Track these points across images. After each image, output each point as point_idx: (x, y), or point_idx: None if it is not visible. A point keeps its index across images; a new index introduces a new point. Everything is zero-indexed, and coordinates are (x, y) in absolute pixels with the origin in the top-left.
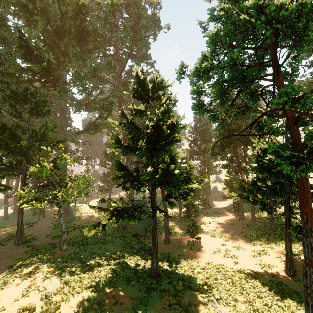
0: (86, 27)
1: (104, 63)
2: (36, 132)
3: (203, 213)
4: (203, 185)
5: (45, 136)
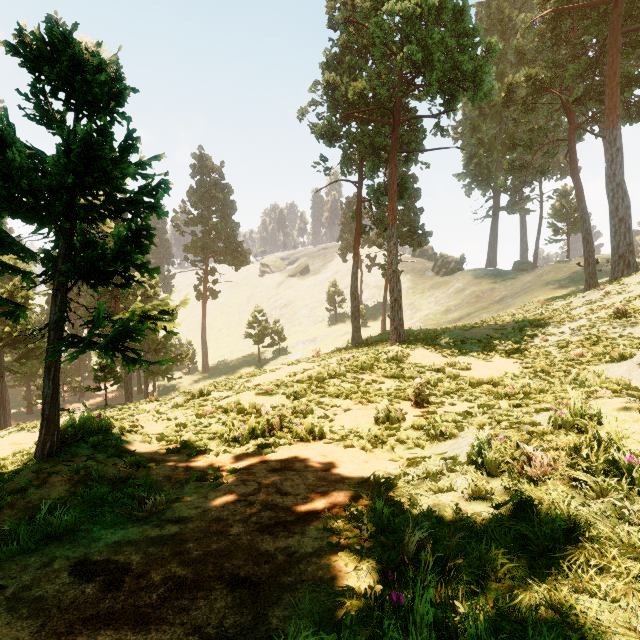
0: None
1: None
2: None
3: (73, 402)
4: (75, 365)
5: None
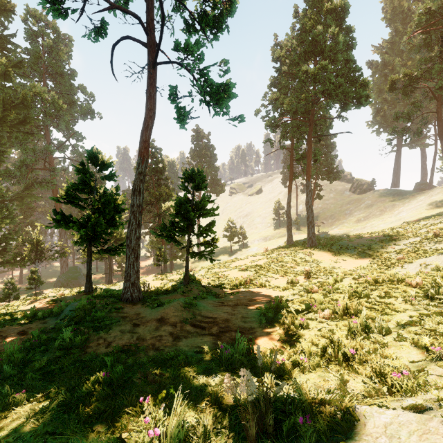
0: (29, 118)
1: (44, 147)
2: (3, 212)
3: None
4: None
5: (10, 215)
